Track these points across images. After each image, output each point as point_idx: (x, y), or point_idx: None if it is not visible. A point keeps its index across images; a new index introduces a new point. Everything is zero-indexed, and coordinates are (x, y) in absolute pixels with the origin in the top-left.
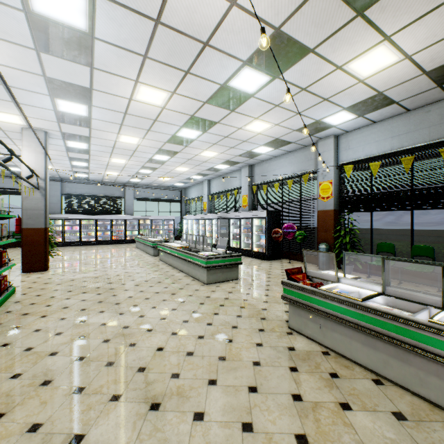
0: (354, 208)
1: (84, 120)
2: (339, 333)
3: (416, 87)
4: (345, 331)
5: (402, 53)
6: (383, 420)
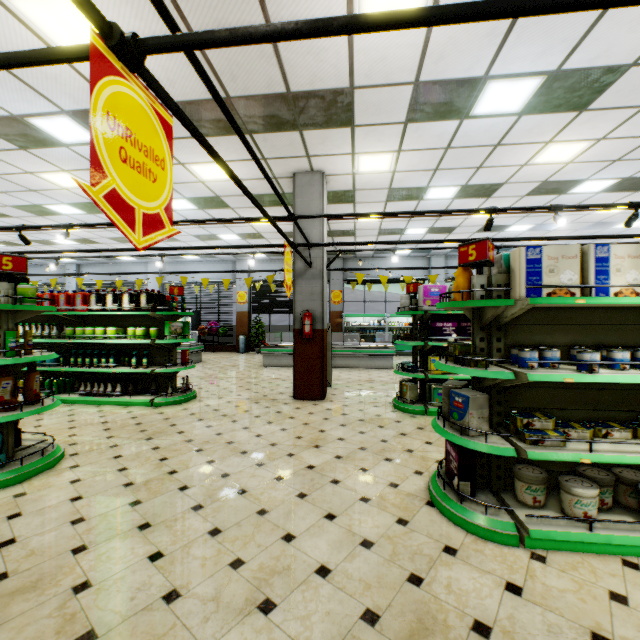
0: (261, 311)
1: (53, 213)
2: (286, 359)
3: None
4: (288, 358)
5: None
6: None
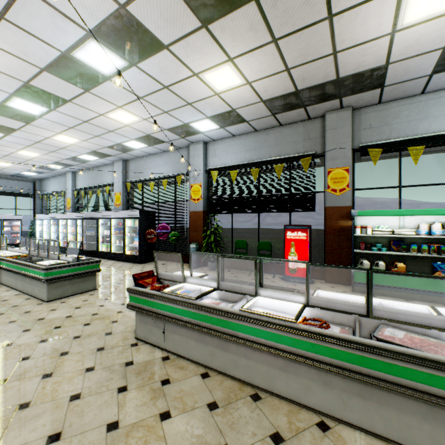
0: (219, 210)
1: None
2: (179, 334)
3: (259, 112)
4: (183, 332)
5: (244, 78)
6: (197, 417)
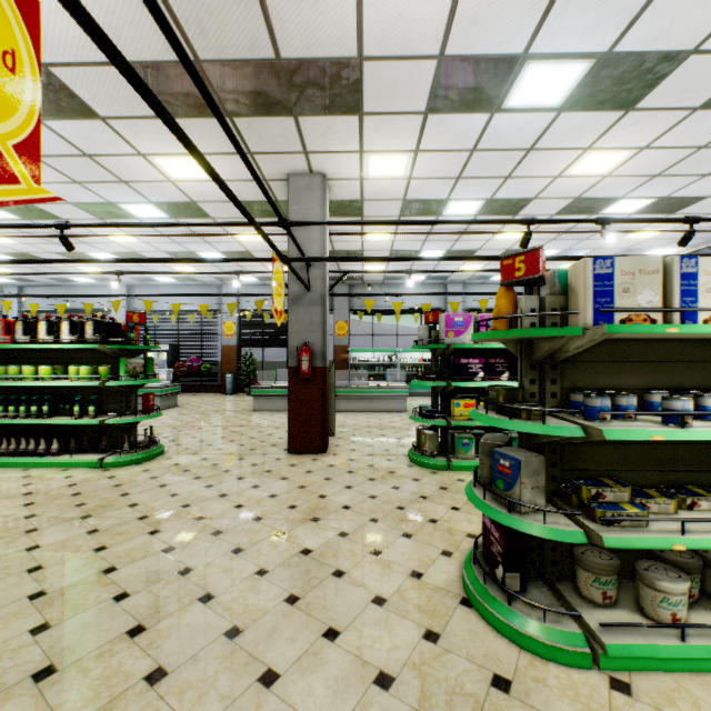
0: (252, 345)
1: None
2: (282, 402)
3: None
4: (284, 401)
5: None
6: None
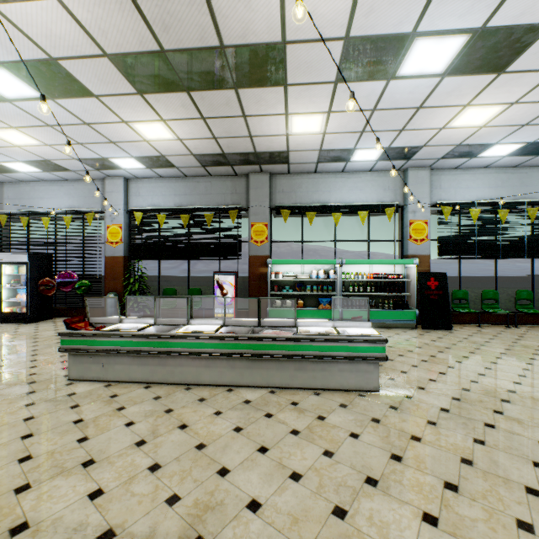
0: (144, 256)
1: None
2: (121, 364)
3: (189, 162)
4: (125, 361)
5: (176, 135)
6: (147, 404)
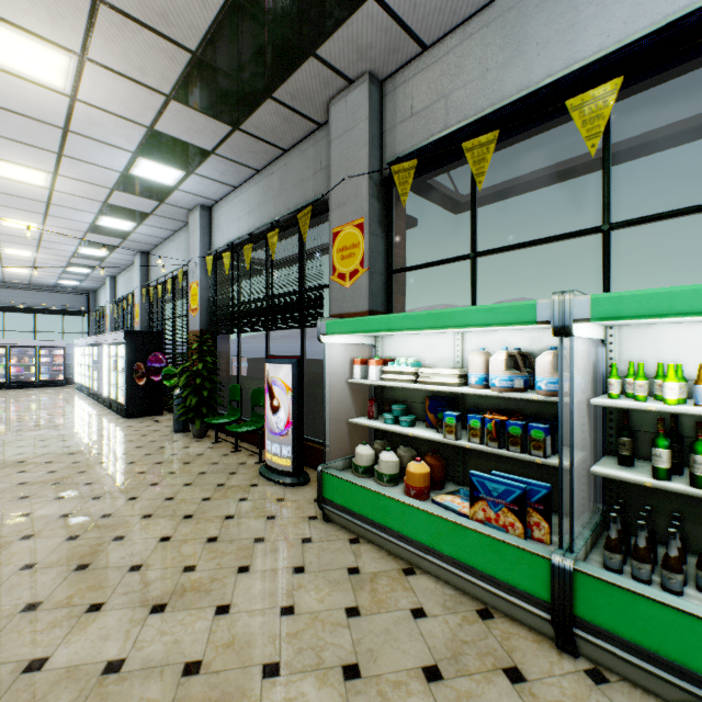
0: (219, 328)
1: None
2: None
3: (201, 126)
4: None
5: (57, 45)
6: None
